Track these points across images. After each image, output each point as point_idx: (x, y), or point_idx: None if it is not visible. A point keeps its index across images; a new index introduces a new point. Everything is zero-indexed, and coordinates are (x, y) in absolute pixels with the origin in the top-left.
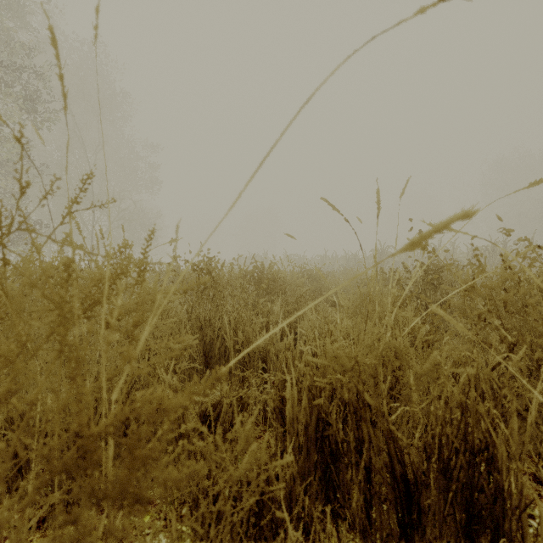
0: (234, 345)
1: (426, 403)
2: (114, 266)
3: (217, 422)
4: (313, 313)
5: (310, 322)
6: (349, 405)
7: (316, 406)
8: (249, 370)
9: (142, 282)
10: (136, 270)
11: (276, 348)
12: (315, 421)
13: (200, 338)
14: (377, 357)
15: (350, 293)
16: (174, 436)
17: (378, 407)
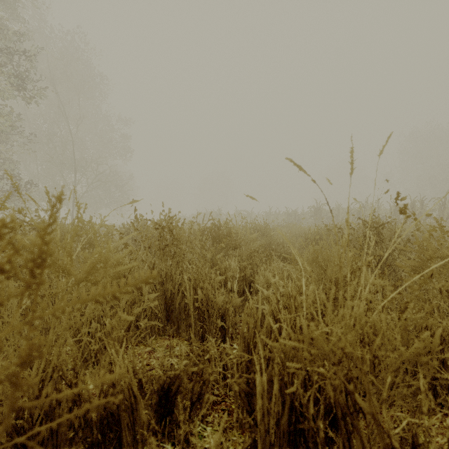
0: (194, 302)
1: (413, 389)
2: (84, 224)
3: (176, 396)
4: (276, 278)
5: (265, 278)
6: (335, 407)
7: (289, 395)
8: (208, 325)
9: (38, 286)
10: (26, 265)
11: (233, 303)
12: (287, 412)
13: (162, 293)
14: (372, 351)
15: (297, 246)
16: (126, 425)
17: (375, 415)
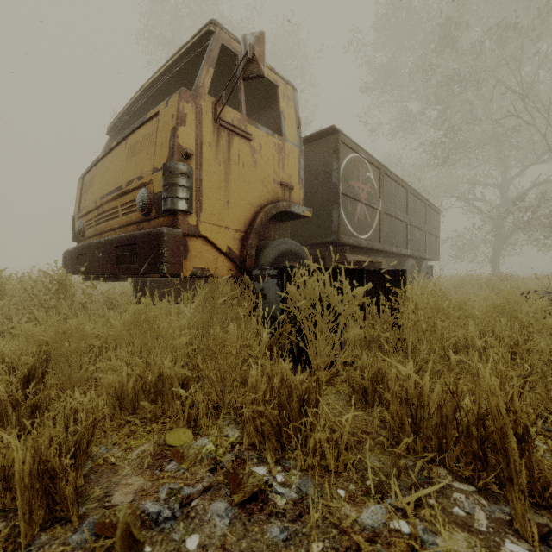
0: None
1: None
2: None
3: None
4: None
5: None
6: None
7: None
8: None
9: None
10: None
11: None
12: None
13: None
14: None
15: None
16: None
17: None
